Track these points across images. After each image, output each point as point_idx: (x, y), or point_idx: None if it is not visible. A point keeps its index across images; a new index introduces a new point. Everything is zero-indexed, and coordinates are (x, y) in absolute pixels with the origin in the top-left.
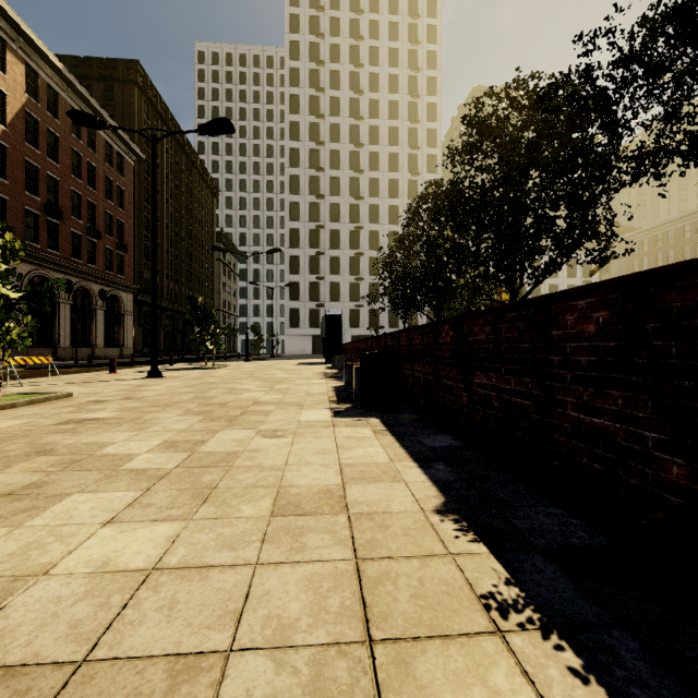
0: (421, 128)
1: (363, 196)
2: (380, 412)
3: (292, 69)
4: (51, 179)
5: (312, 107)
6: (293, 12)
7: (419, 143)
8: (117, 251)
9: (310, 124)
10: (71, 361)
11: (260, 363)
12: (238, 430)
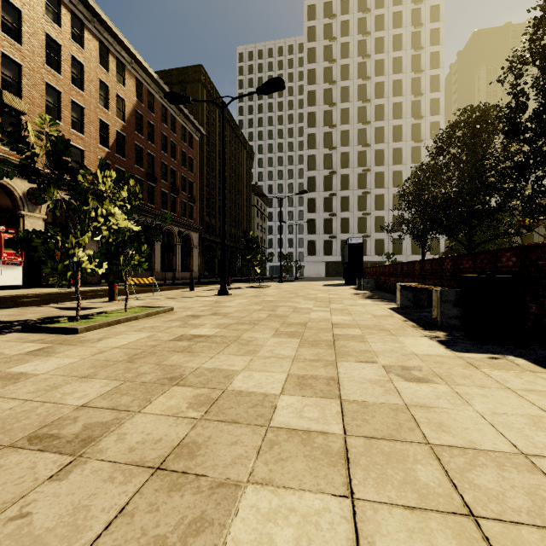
0: (424, 76)
1: (370, 144)
2: (503, 347)
3: (310, 49)
4: (150, 155)
5: (326, 76)
6: (311, 3)
7: (422, 90)
8: (188, 203)
9: (324, 91)
10: (161, 281)
11: (292, 284)
12: (356, 363)
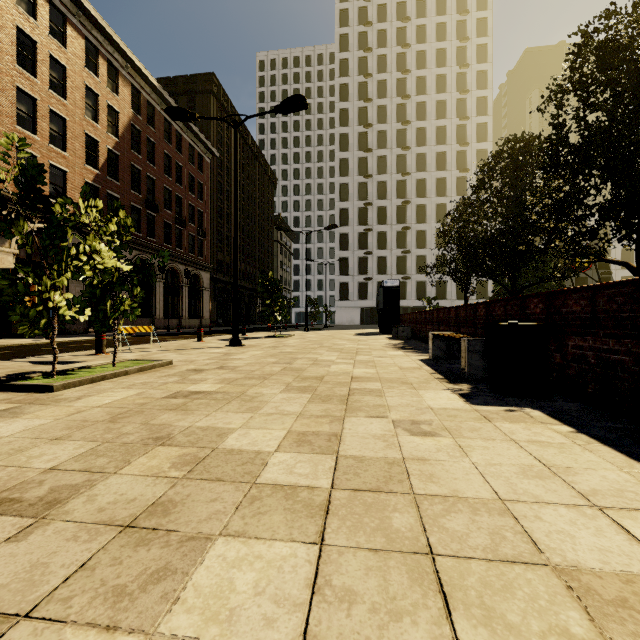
0: (470, 97)
1: (410, 172)
2: (524, 399)
3: (342, 60)
4: (150, 179)
5: (360, 93)
6: (343, 7)
7: (468, 113)
8: (197, 236)
9: (358, 109)
10: (164, 330)
11: (319, 333)
12: (365, 418)
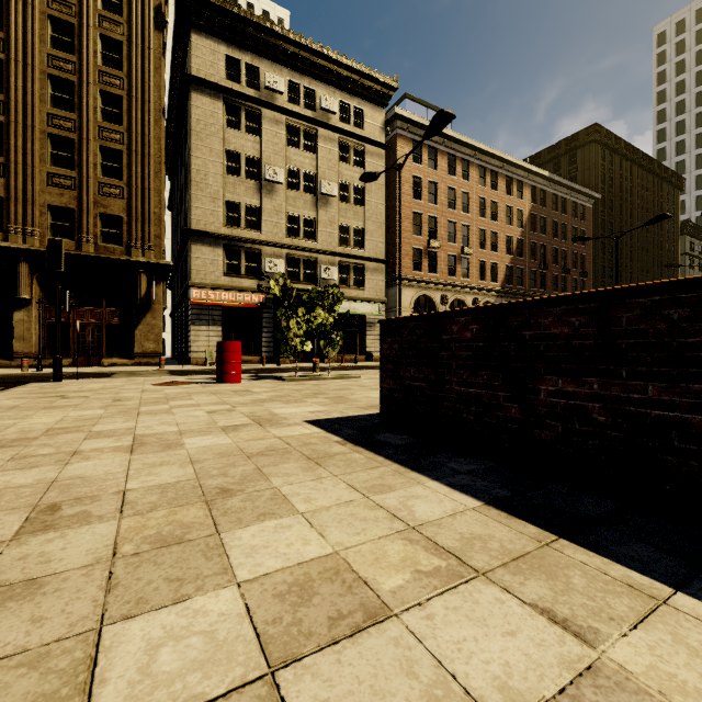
0: None
1: None
2: None
3: None
4: (541, 246)
5: None
6: None
7: None
8: (579, 278)
9: None
10: None
11: None
12: None
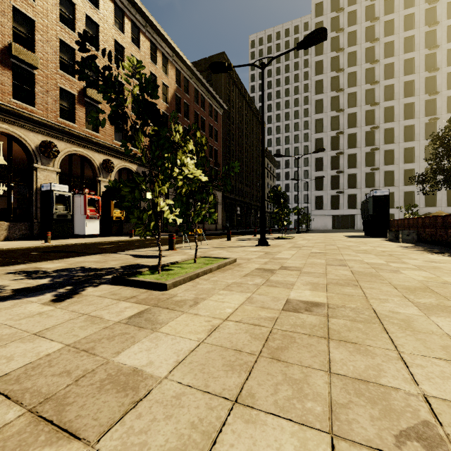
0: (440, 27)
1: (378, 102)
2: None
3: (317, 23)
4: (186, 130)
5: (333, 46)
6: None
7: (437, 42)
8: (214, 167)
9: (331, 59)
10: None
11: (312, 235)
12: None
